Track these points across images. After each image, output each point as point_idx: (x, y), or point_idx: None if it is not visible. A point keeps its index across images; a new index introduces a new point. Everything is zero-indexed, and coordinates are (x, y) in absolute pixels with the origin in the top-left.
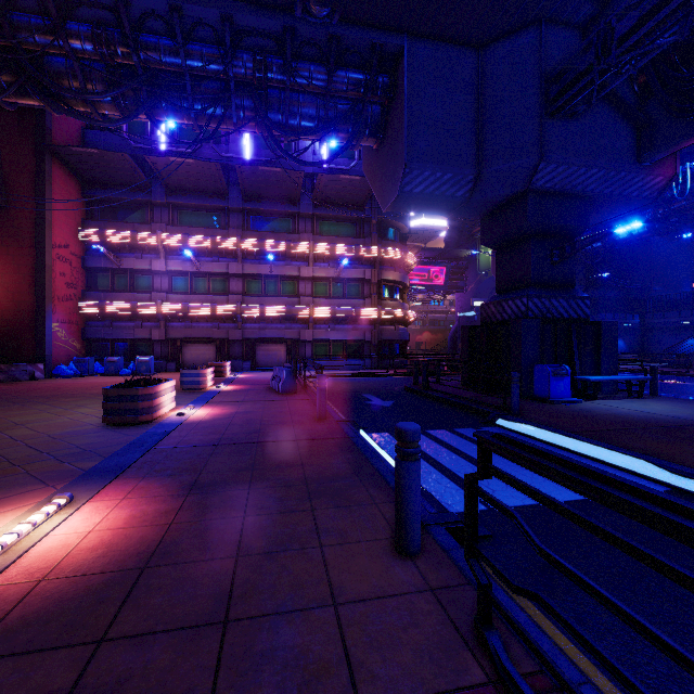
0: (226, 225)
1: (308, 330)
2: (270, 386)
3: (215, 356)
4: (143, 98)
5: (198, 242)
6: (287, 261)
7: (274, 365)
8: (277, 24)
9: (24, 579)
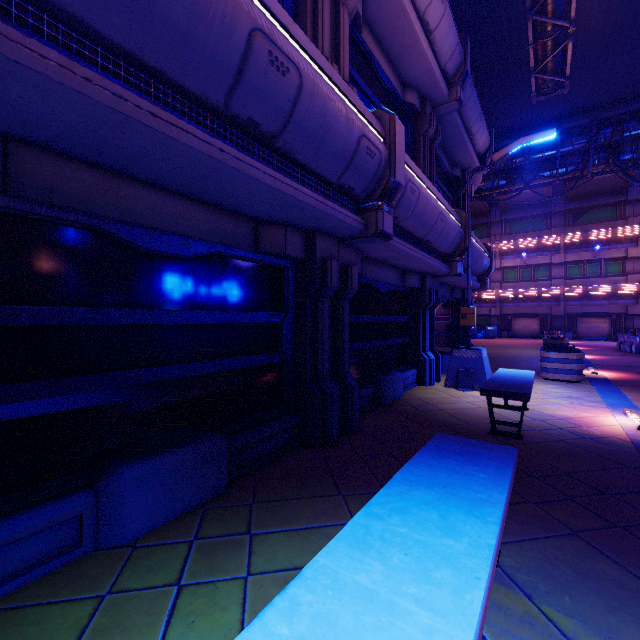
0: (548, 226)
1: (637, 305)
2: (616, 349)
3: (538, 327)
4: (526, 178)
5: (526, 243)
6: (611, 245)
7: (596, 336)
8: (636, 106)
9: (614, 377)
